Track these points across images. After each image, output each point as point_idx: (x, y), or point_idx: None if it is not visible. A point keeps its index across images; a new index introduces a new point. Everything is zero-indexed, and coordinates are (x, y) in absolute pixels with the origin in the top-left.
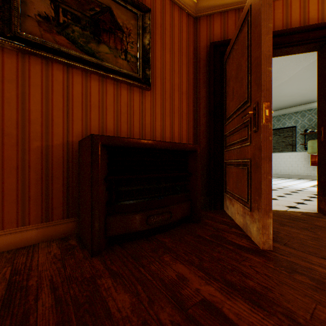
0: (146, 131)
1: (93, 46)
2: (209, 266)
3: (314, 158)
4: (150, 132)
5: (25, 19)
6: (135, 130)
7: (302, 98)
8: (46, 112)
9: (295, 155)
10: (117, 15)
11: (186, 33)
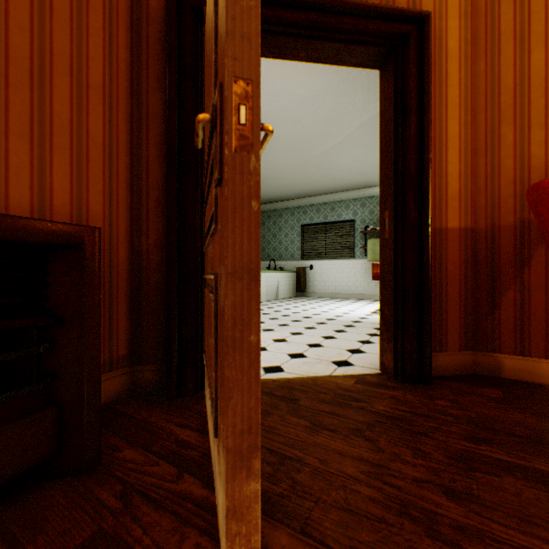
0: None
1: None
2: None
3: (376, 268)
4: None
5: None
6: None
7: (362, 177)
8: None
9: (354, 264)
10: None
11: None
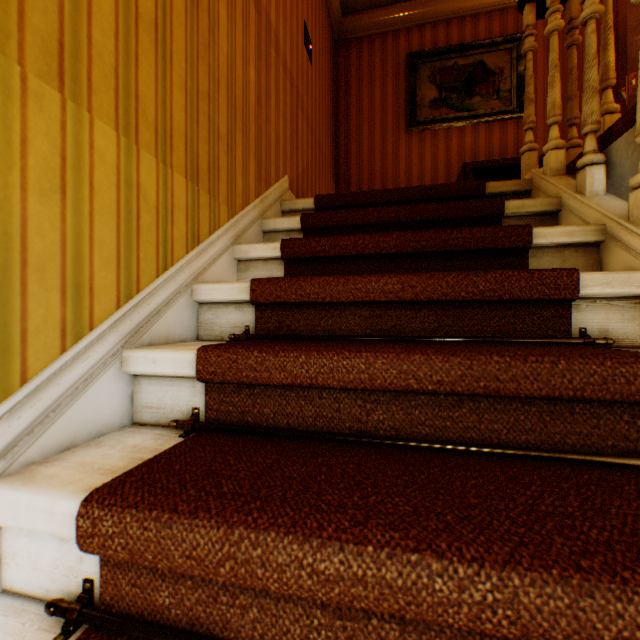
0: None
1: (466, 103)
2: None
3: None
4: None
5: (422, 109)
6: None
7: None
8: (433, 166)
9: None
10: (488, 63)
11: None
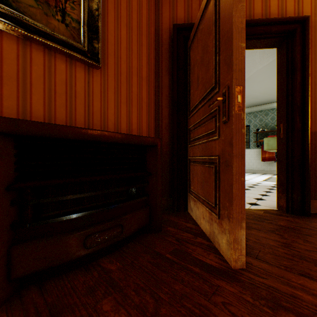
0: (94, 119)
1: None
2: (168, 315)
3: (264, 154)
4: (99, 122)
5: None
6: (78, 118)
7: (255, 99)
8: None
9: (249, 152)
10: None
11: (147, 11)
